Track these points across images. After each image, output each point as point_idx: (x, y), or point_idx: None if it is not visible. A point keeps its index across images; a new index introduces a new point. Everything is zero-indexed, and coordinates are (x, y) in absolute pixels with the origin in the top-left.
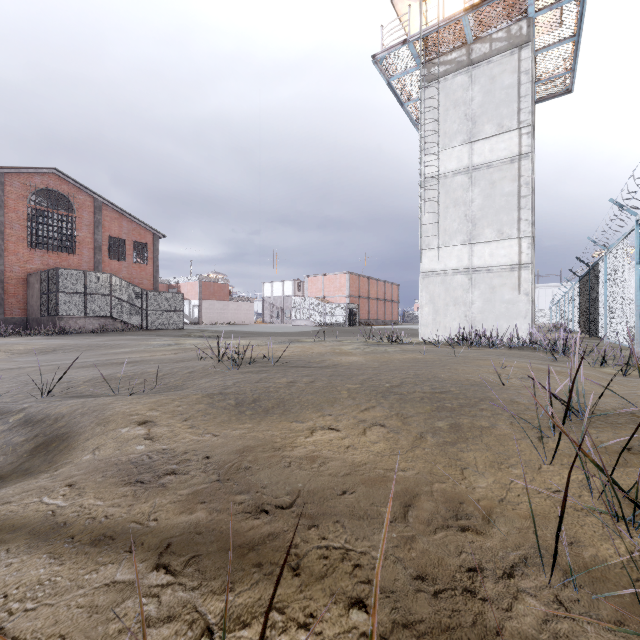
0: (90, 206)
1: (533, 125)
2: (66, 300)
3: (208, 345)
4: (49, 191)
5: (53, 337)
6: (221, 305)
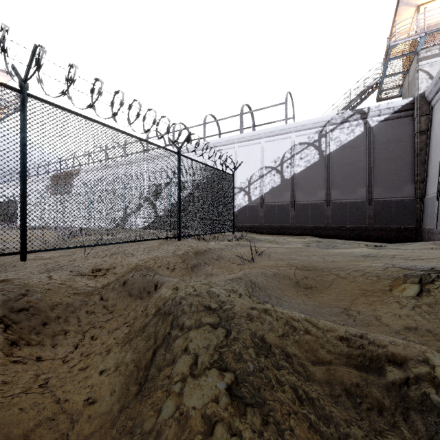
0: None
1: None
2: None
3: None
4: None
5: None
6: None
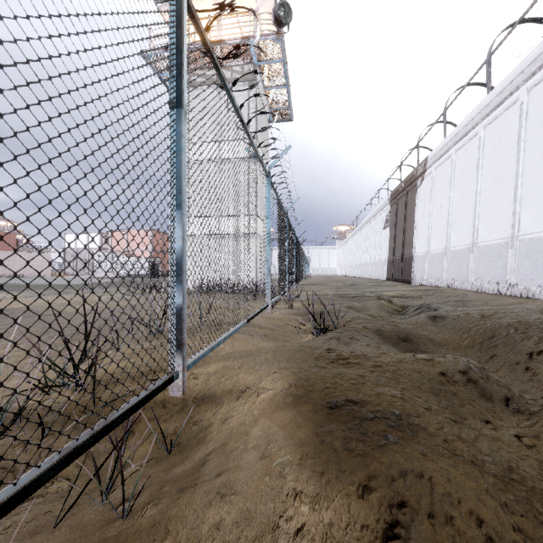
0: None
1: (257, 139)
2: None
3: None
4: None
5: None
6: (5, 255)
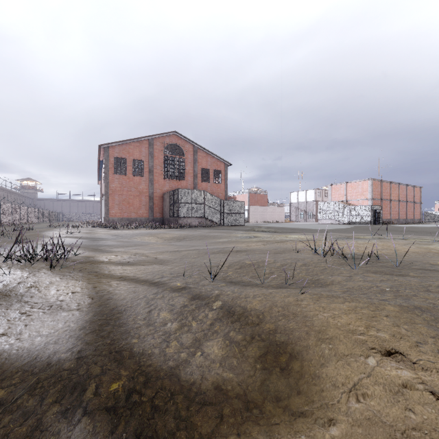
0: (191, 151)
1: None
2: (182, 207)
3: (279, 238)
4: (171, 145)
5: (178, 229)
6: (262, 209)
